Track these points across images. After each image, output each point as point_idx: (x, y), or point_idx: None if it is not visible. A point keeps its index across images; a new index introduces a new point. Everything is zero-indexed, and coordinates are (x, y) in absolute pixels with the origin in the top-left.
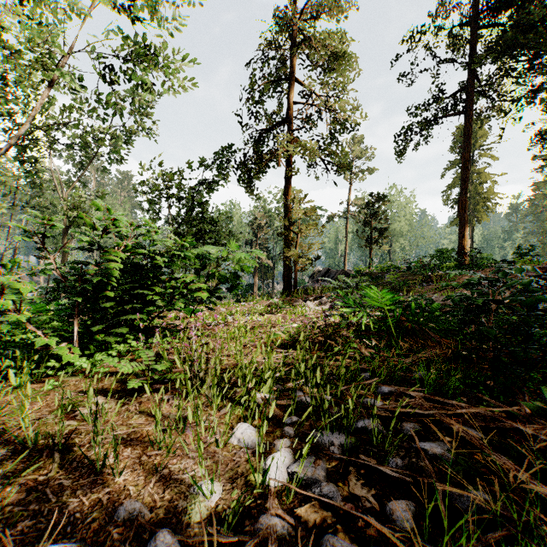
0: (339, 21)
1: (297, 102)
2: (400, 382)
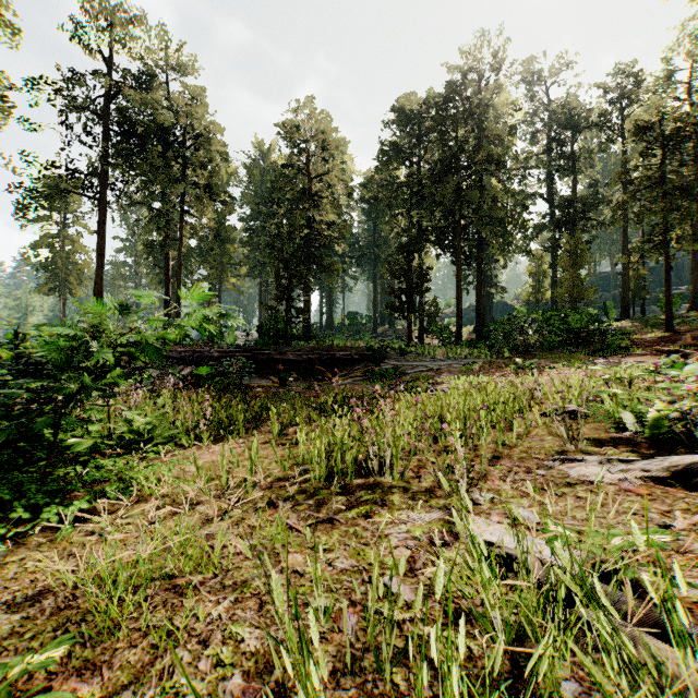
0: None
1: None
2: None
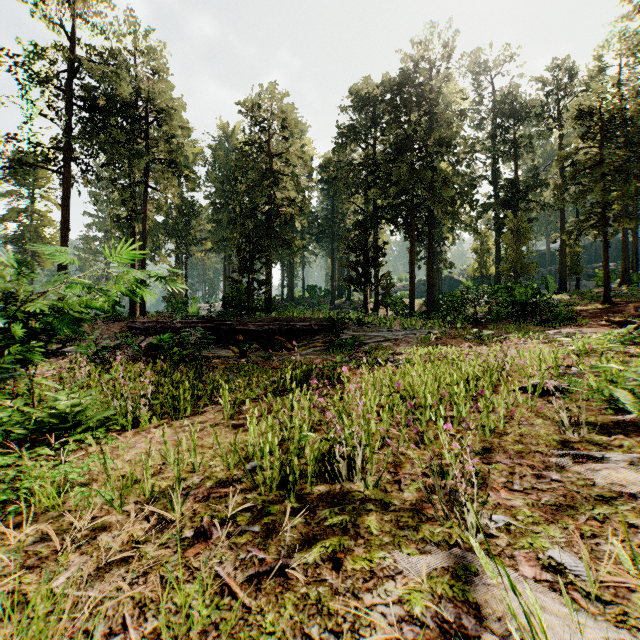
0: None
1: None
2: None
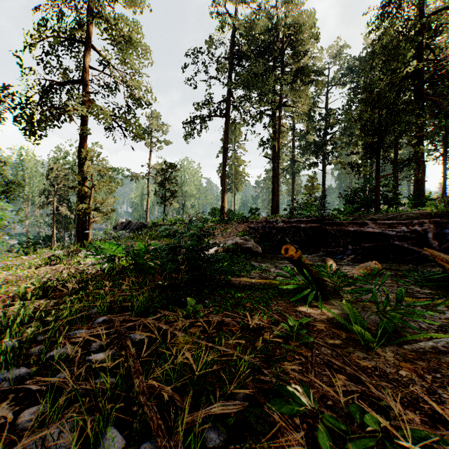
0: (134, 12)
1: (92, 67)
2: (123, 311)
